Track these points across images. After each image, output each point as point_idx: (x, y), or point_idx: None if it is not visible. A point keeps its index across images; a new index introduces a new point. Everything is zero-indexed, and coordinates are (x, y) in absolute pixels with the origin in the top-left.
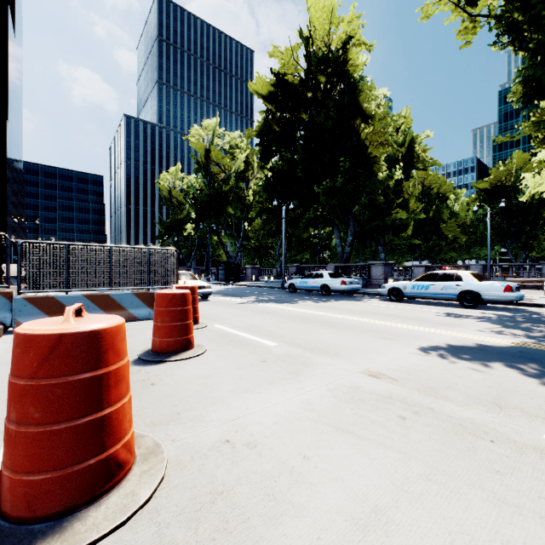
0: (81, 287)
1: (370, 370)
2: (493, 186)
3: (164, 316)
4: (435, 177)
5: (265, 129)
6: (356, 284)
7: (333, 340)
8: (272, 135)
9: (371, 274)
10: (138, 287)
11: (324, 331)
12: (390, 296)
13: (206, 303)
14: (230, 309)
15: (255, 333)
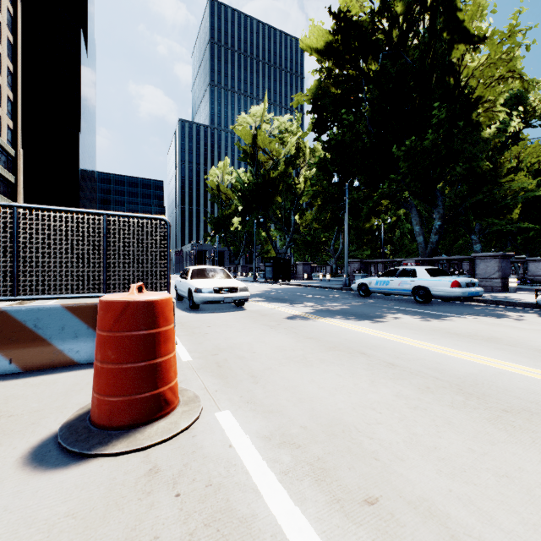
0: None
1: None
2: None
3: None
4: (537, 149)
5: (320, 93)
6: (475, 287)
7: None
8: (329, 99)
9: (477, 271)
10: (80, 294)
11: None
12: None
13: (237, 316)
14: (273, 334)
15: (367, 539)
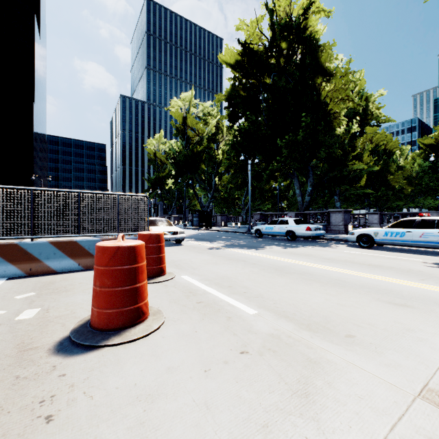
0: (47, 233)
1: (436, 389)
2: (438, 142)
3: (104, 278)
4: (383, 135)
5: (233, 95)
6: (320, 230)
7: (328, 305)
8: (239, 99)
9: (331, 221)
10: (107, 233)
11: (310, 289)
12: (359, 243)
13: (179, 248)
14: (201, 255)
15: (227, 290)
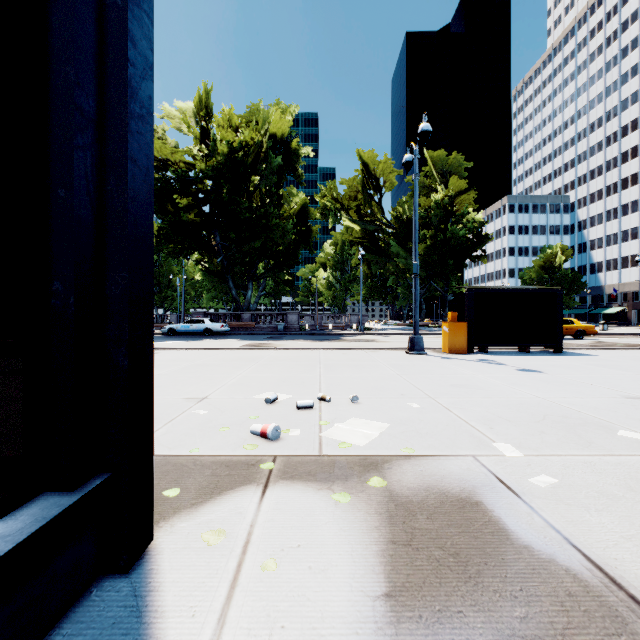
0: None
1: None
2: None
3: None
4: None
5: None
6: None
7: None
8: None
9: None
10: None
11: None
12: None
13: None
14: None
15: None
